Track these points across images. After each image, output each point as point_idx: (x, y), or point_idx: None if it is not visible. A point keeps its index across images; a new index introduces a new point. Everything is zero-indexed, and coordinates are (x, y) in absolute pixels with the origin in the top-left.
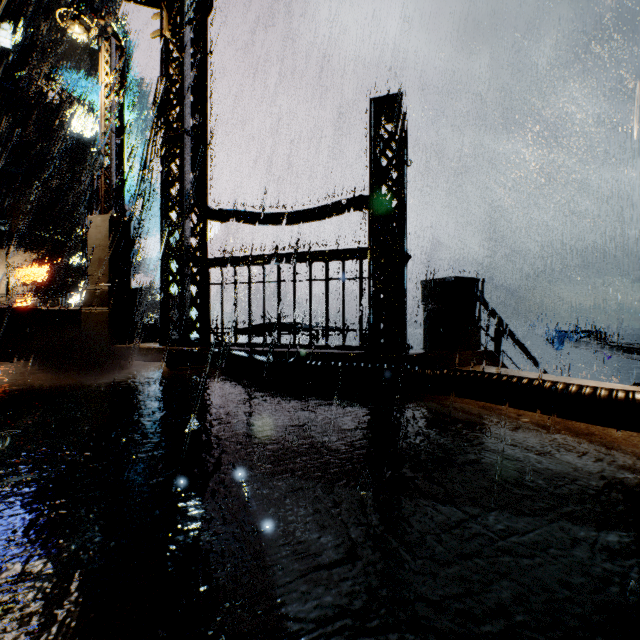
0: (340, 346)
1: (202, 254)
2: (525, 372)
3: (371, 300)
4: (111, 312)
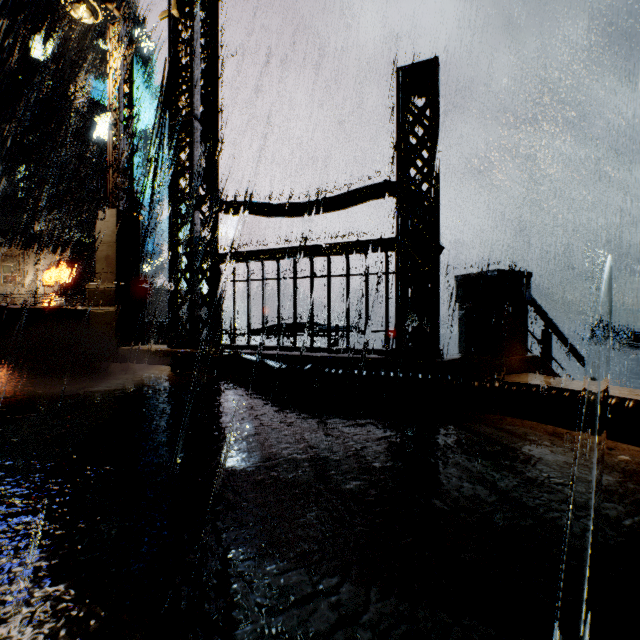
0: (363, 350)
1: (213, 249)
2: (587, 383)
3: (399, 297)
4: (118, 312)
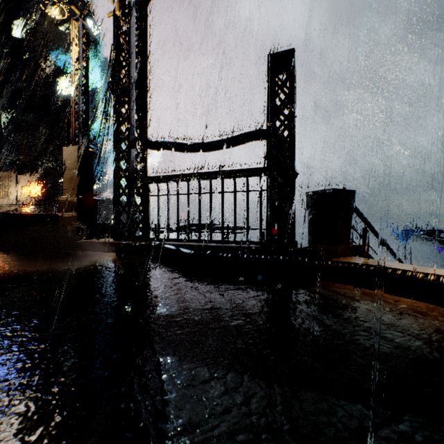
0: (245, 241)
1: (144, 174)
2: (389, 262)
3: (268, 207)
4: (79, 216)
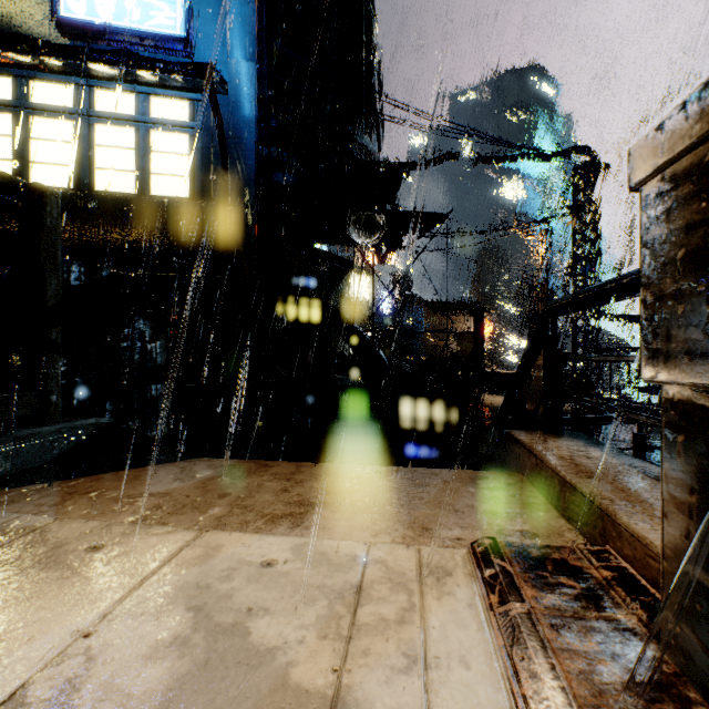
0: None
1: (597, 343)
2: None
3: None
4: None
